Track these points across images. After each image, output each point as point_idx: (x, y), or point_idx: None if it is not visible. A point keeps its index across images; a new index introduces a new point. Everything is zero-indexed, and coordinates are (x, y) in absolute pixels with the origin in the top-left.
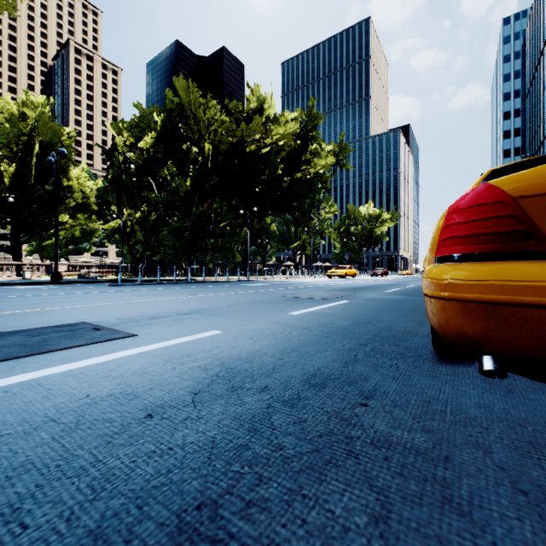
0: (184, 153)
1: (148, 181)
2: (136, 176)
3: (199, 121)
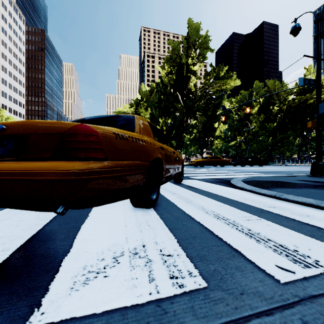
0: (270, 111)
1: (245, 122)
2: (239, 121)
3: (279, 96)
